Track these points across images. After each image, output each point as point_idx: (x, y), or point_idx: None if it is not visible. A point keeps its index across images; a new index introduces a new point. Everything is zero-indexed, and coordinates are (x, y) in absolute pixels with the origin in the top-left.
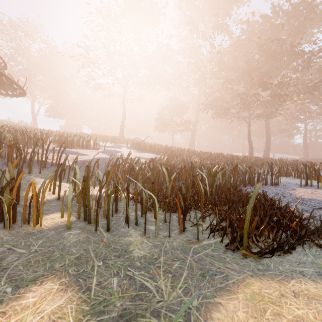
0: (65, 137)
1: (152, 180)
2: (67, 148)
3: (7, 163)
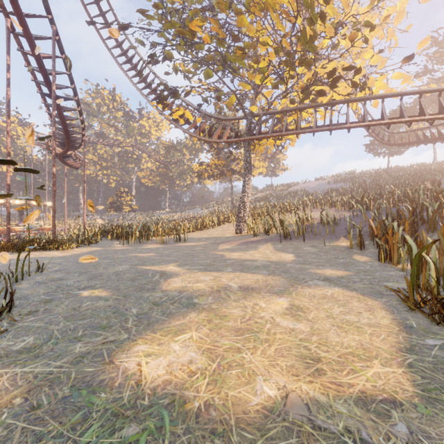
0: None
1: None
2: None
3: None
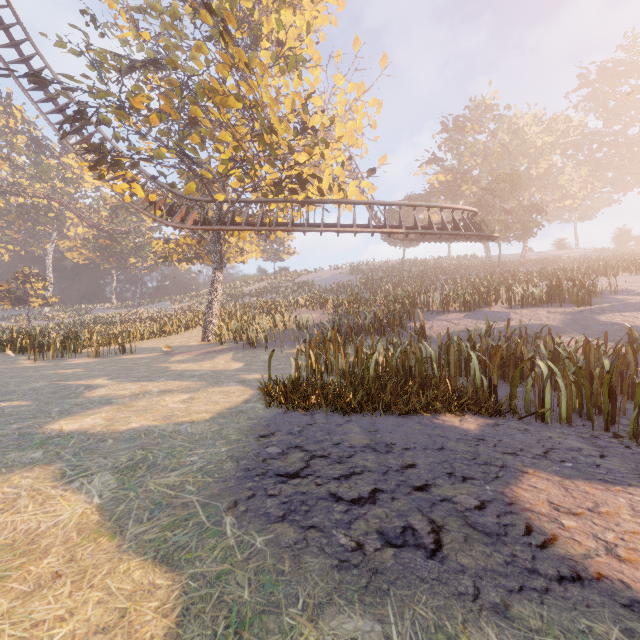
0: (512, 291)
1: (392, 359)
2: (518, 308)
3: (381, 332)
